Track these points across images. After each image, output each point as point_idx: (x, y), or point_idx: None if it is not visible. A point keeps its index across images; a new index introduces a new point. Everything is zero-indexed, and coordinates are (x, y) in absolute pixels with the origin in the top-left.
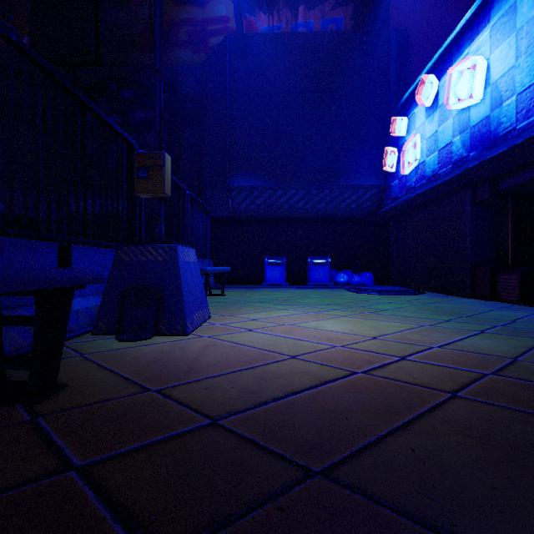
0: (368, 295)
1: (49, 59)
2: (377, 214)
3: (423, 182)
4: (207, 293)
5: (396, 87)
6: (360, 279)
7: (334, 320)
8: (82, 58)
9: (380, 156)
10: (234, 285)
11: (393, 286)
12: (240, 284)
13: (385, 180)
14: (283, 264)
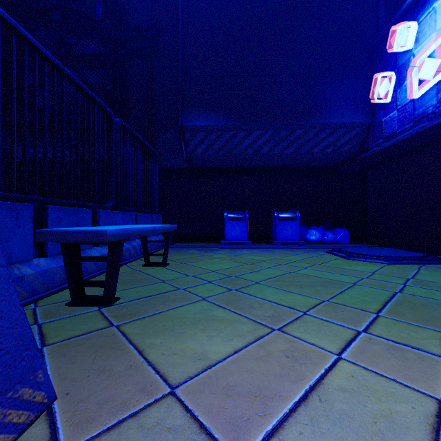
0: (375, 266)
1: None
2: (358, 160)
3: None
4: (116, 277)
5: (386, 1)
6: (334, 237)
7: None
8: None
9: (365, 87)
10: (189, 243)
11: (387, 248)
12: (197, 241)
13: (371, 117)
14: (245, 220)
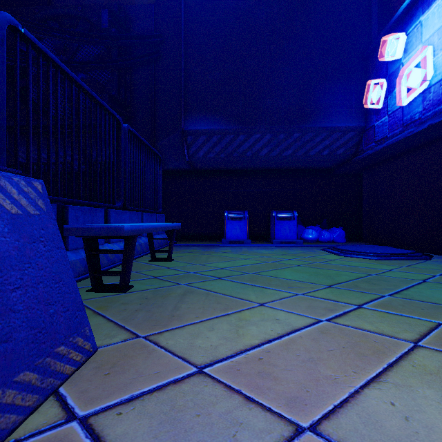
0: (364, 261)
1: (1, 6)
2: (353, 162)
3: (439, 108)
4: (130, 267)
5: (379, 11)
6: (331, 236)
7: (427, 382)
8: (34, 5)
9: (358, 93)
10: (191, 242)
11: (379, 245)
12: (198, 240)
13: (364, 121)
14: (244, 219)
